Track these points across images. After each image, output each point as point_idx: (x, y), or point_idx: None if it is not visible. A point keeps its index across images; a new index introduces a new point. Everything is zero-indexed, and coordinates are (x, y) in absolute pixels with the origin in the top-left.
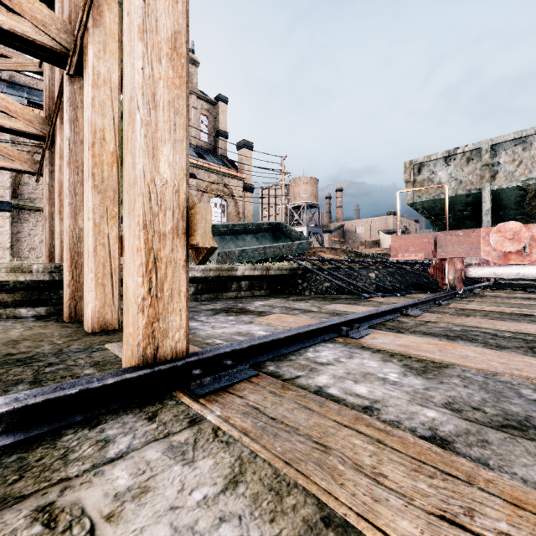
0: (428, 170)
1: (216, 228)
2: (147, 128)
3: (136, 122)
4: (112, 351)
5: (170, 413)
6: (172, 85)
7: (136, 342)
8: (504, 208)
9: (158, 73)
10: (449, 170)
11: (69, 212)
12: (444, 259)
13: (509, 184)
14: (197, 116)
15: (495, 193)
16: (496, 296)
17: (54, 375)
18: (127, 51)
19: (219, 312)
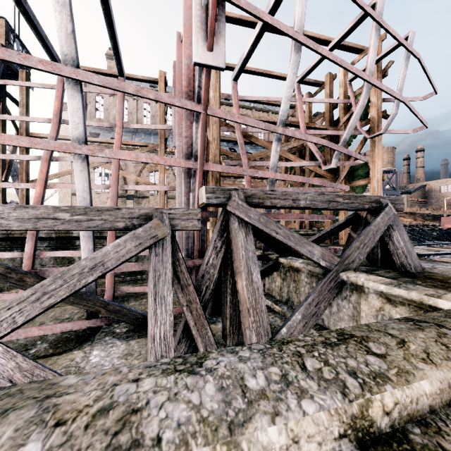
0: None
1: None
2: None
3: None
4: None
5: None
6: None
7: None
8: None
9: None
10: None
11: None
12: None
13: None
14: None
15: None
16: None
17: None
18: None
19: None
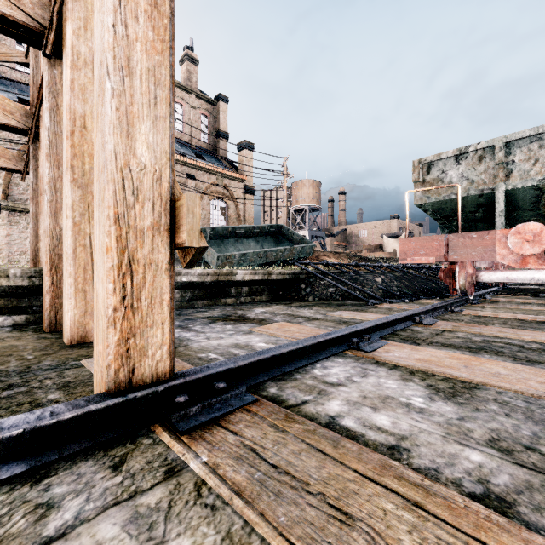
0: (438, 169)
1: (216, 231)
2: (120, 100)
3: (105, 92)
4: (88, 368)
5: (142, 458)
6: (153, 49)
7: (105, 364)
8: (518, 210)
9: (134, 33)
10: (460, 169)
11: (49, 210)
12: (454, 263)
13: (524, 184)
14: (196, 116)
15: (509, 194)
16: (508, 301)
17: (10, 402)
18: (97, 8)
19: (216, 320)
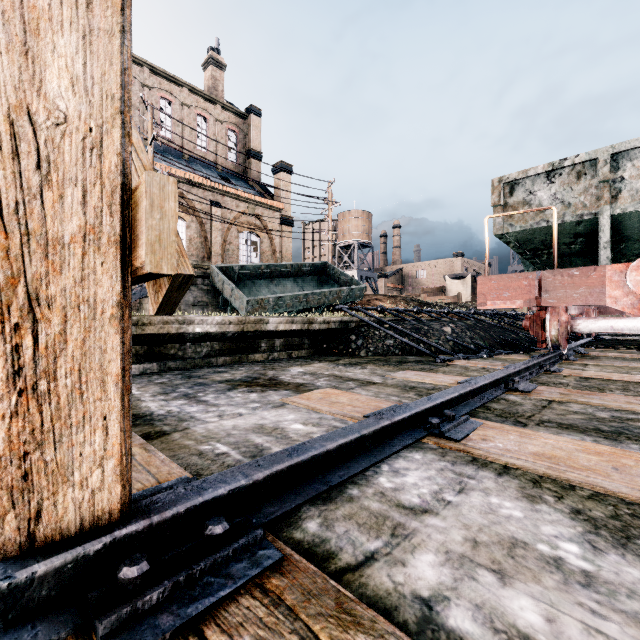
0: (524, 190)
1: (245, 269)
2: None
3: None
4: None
5: None
6: None
7: None
8: (627, 240)
9: None
10: (553, 189)
11: None
12: (543, 308)
13: (637, 207)
14: (223, 132)
15: (616, 220)
16: (611, 357)
17: None
18: None
19: (238, 386)
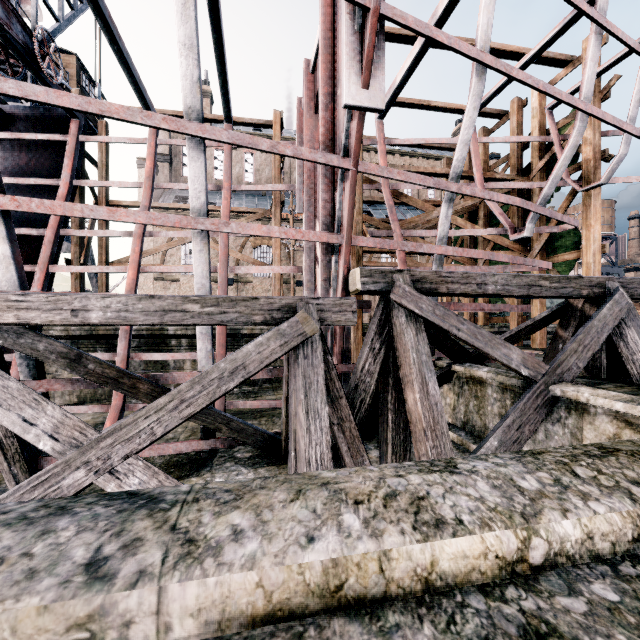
0: None
1: None
2: None
3: None
4: None
5: None
6: None
7: None
8: None
9: None
10: None
11: None
12: None
13: None
14: None
15: None
16: None
17: None
18: None
19: None
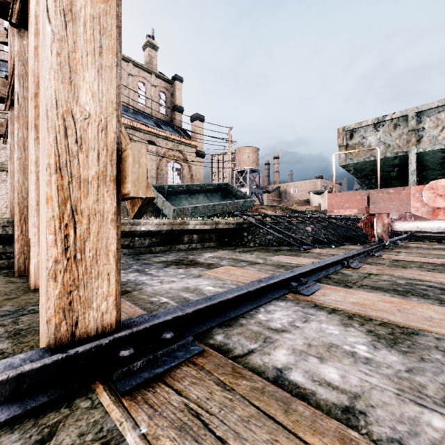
0: (359, 135)
1: (172, 188)
2: (62, 45)
3: (45, 35)
4: None
5: (75, 428)
6: None
7: (45, 318)
8: (427, 169)
9: None
10: (378, 135)
11: (18, 166)
12: (372, 214)
13: (433, 147)
14: (156, 93)
15: (420, 156)
16: (418, 247)
17: None
18: None
19: (170, 265)
